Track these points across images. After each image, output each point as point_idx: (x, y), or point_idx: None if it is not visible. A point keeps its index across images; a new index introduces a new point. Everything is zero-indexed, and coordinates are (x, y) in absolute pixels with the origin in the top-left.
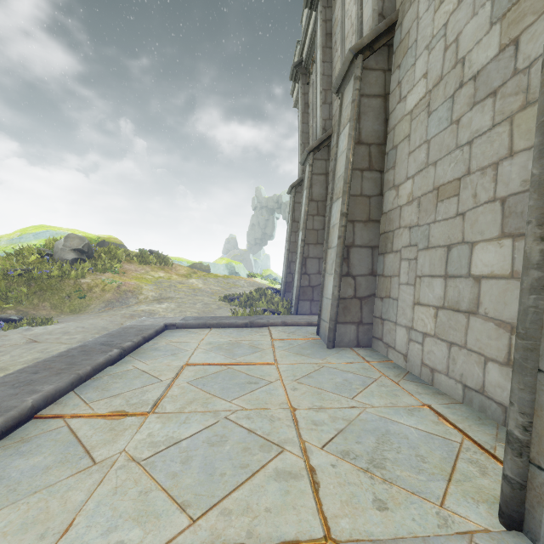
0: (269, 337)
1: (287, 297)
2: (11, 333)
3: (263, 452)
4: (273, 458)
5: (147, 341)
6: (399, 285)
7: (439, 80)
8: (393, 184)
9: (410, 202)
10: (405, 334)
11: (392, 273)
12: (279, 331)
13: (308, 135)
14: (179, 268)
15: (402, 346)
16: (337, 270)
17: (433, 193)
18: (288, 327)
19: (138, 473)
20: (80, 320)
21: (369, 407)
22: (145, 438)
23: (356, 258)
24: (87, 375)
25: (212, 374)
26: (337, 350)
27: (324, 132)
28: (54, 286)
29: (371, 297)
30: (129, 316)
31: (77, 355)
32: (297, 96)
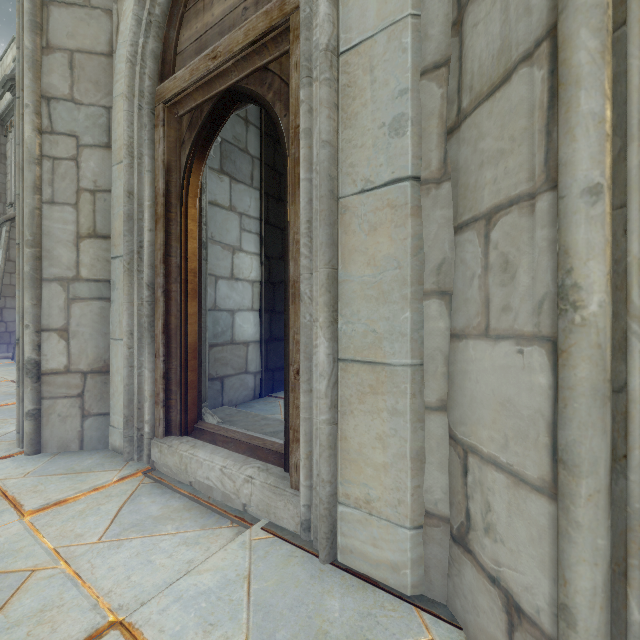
0: None
1: None
2: None
3: None
4: None
5: None
6: None
7: None
8: None
9: None
10: None
11: None
12: None
13: (5, 186)
14: None
15: None
16: None
17: None
18: None
19: None
20: None
21: None
22: None
23: None
24: None
25: None
26: None
27: None
28: None
29: None
30: None
31: None
32: None
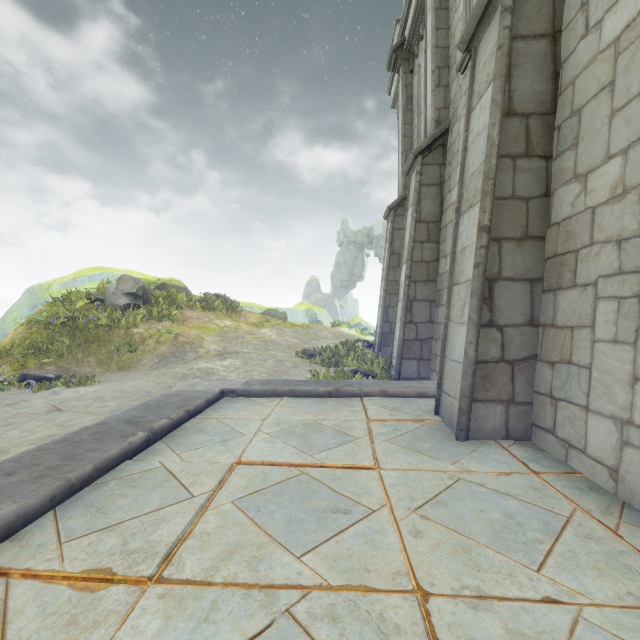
0: (362, 414)
1: (384, 352)
2: (34, 397)
3: None
4: None
5: (193, 416)
6: (594, 342)
7: None
8: (573, 173)
9: (617, 197)
10: (613, 431)
11: (575, 322)
12: (377, 405)
13: (411, 139)
14: (249, 315)
15: (604, 451)
16: (474, 317)
17: None
18: (390, 399)
19: None
20: (123, 381)
21: (586, 605)
22: None
23: (504, 298)
24: (85, 479)
25: (275, 485)
26: (473, 445)
27: (437, 126)
28: (102, 336)
29: (530, 361)
30: (181, 377)
31: (86, 441)
32: (396, 92)
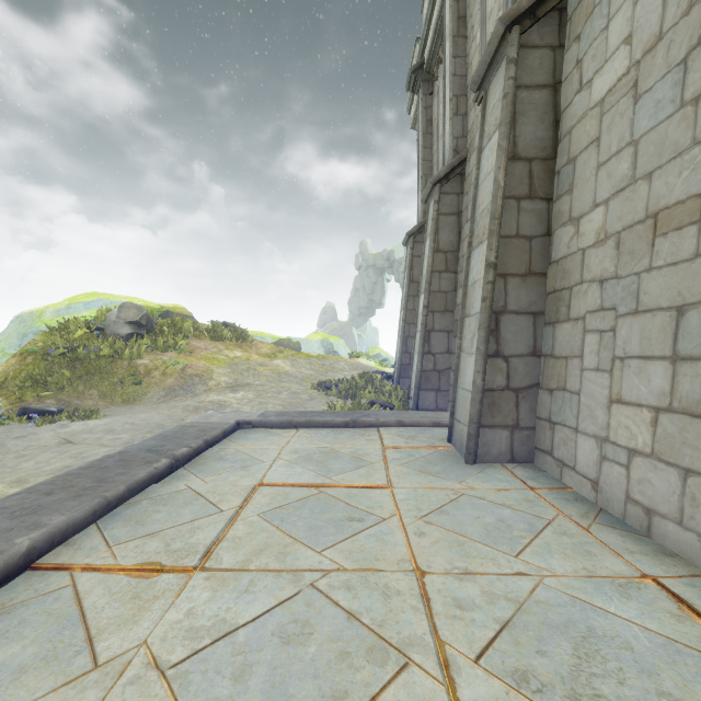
0: (378, 443)
1: (403, 384)
2: (42, 430)
3: (373, 665)
4: (390, 680)
5: (211, 445)
6: (583, 371)
7: (655, 41)
8: (569, 216)
9: (600, 242)
10: (595, 448)
11: (568, 352)
12: (393, 434)
13: (431, 164)
14: (261, 345)
15: (588, 467)
16: (481, 348)
17: (645, 223)
18: (406, 429)
19: (157, 697)
20: (131, 414)
21: (548, 576)
22: (182, 618)
23: (509, 330)
24: (119, 498)
25: (296, 502)
26: (480, 467)
27: (455, 155)
28: (104, 368)
29: (533, 389)
30: (193, 409)
31: (112, 467)
32: (416, 113)
